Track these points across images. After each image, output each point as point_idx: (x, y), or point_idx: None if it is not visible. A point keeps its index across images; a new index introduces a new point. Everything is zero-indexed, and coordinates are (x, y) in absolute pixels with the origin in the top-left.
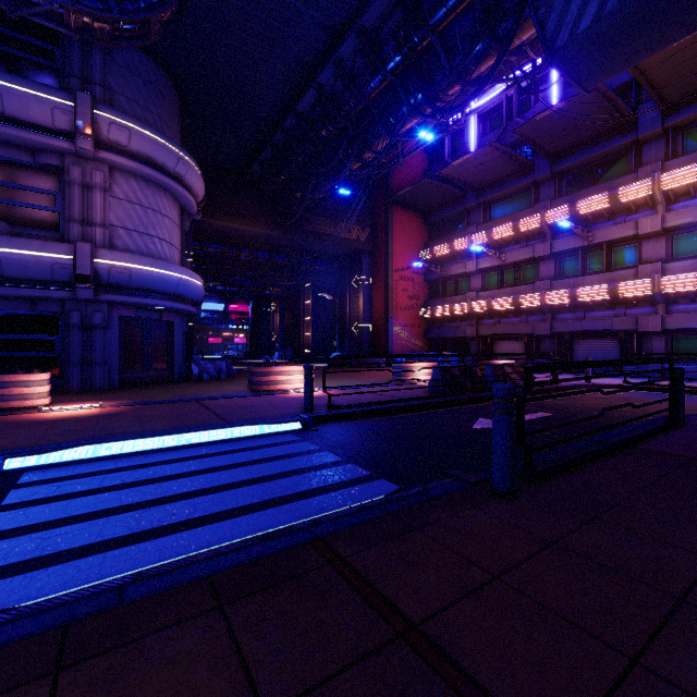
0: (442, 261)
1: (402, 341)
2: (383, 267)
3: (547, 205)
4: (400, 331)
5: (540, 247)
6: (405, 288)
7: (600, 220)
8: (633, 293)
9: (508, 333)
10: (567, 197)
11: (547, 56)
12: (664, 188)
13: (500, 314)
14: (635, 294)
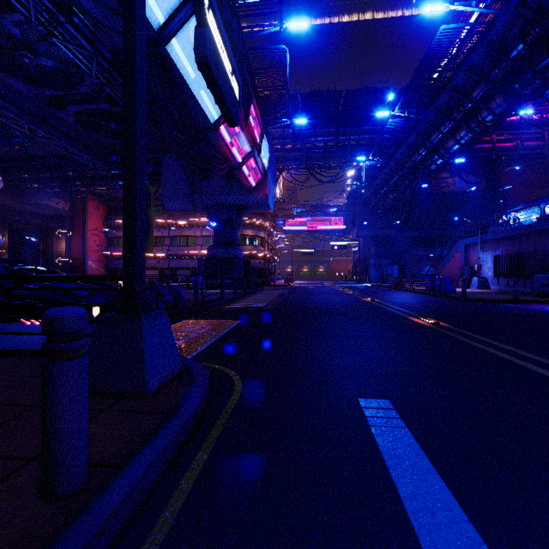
0: (117, 228)
1: (93, 269)
2: (82, 227)
3: (167, 216)
4: (92, 264)
5: (165, 233)
6: (95, 240)
7: (185, 227)
8: (194, 255)
9: (151, 267)
10: (175, 216)
11: (165, 210)
12: (202, 223)
13: (148, 258)
14: (195, 255)
